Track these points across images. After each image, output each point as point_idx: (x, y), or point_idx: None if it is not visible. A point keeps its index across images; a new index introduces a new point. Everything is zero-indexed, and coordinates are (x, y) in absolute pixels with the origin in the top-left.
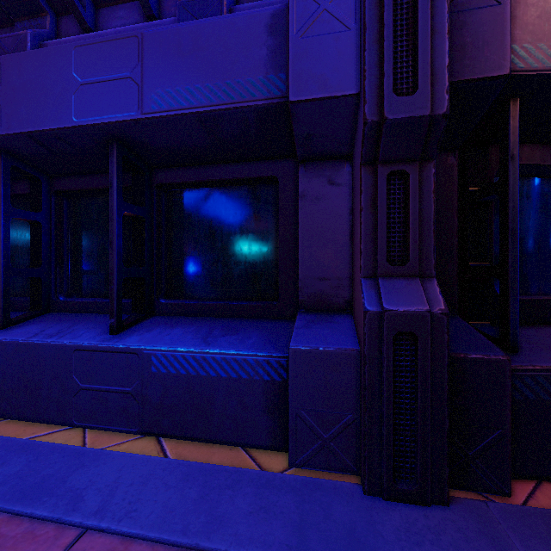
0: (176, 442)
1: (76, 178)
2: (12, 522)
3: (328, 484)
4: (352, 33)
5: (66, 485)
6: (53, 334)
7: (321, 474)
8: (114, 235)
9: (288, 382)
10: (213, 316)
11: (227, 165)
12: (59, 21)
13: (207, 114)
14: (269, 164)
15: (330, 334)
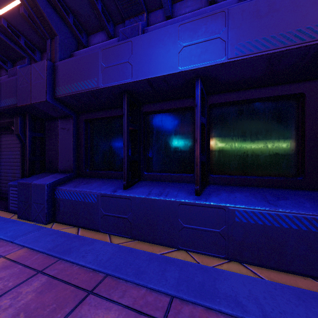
0: (257, 268)
1: (156, 104)
2: (210, 313)
3: None
4: None
5: (220, 291)
6: (159, 193)
7: None
8: (198, 135)
9: None
10: (252, 186)
11: (263, 88)
12: (149, 15)
13: (278, 53)
14: (298, 85)
15: None
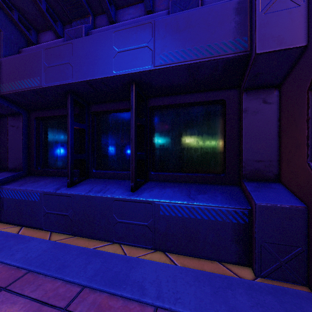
0: (176, 255)
1: (103, 104)
2: (112, 298)
3: (290, 291)
4: (301, 7)
5: (130, 278)
6: (99, 191)
7: (280, 283)
8: (133, 136)
9: (255, 225)
10: (184, 182)
11: (193, 94)
12: (95, 18)
13: (194, 64)
14: (220, 92)
15: (277, 196)
